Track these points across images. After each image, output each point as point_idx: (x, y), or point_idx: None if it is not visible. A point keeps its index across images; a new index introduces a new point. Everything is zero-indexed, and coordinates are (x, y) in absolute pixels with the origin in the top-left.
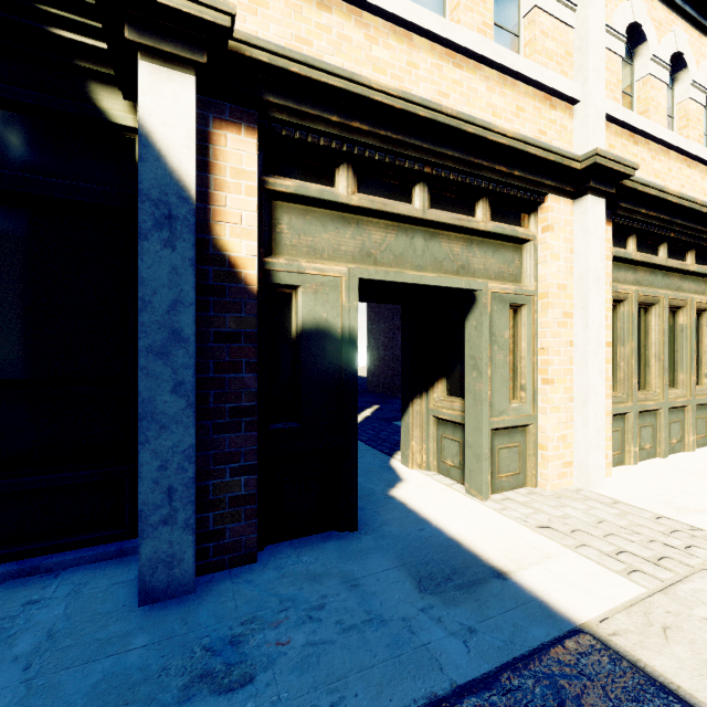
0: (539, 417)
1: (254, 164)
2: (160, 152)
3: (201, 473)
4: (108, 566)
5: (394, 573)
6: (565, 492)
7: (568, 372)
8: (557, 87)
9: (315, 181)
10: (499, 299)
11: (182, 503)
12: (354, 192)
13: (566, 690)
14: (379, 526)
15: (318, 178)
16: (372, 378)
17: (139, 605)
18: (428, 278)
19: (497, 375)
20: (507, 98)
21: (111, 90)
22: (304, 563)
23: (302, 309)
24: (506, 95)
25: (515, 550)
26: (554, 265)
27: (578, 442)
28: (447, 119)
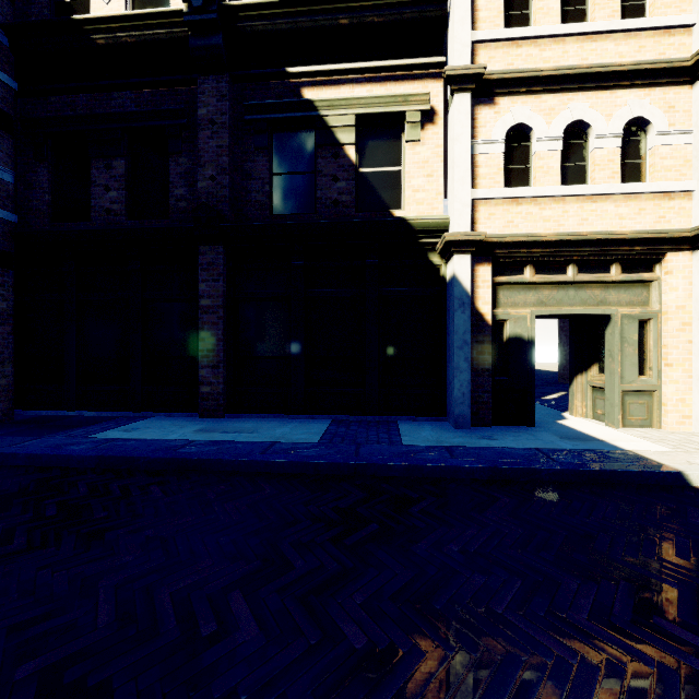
0: (662, 386)
1: (490, 276)
2: (460, 283)
3: (471, 391)
4: (436, 422)
5: (550, 435)
6: (680, 432)
7: (686, 360)
8: (672, 189)
9: (514, 274)
10: (629, 317)
11: (467, 398)
12: (533, 276)
13: (604, 454)
14: (547, 427)
15: (516, 273)
16: (564, 371)
17: (454, 428)
18: (575, 311)
19: (627, 360)
20: (631, 207)
21: (433, 252)
22: (510, 430)
23: (508, 330)
24: (630, 205)
25: (616, 438)
26: (672, 295)
27: (694, 404)
28: (584, 237)
